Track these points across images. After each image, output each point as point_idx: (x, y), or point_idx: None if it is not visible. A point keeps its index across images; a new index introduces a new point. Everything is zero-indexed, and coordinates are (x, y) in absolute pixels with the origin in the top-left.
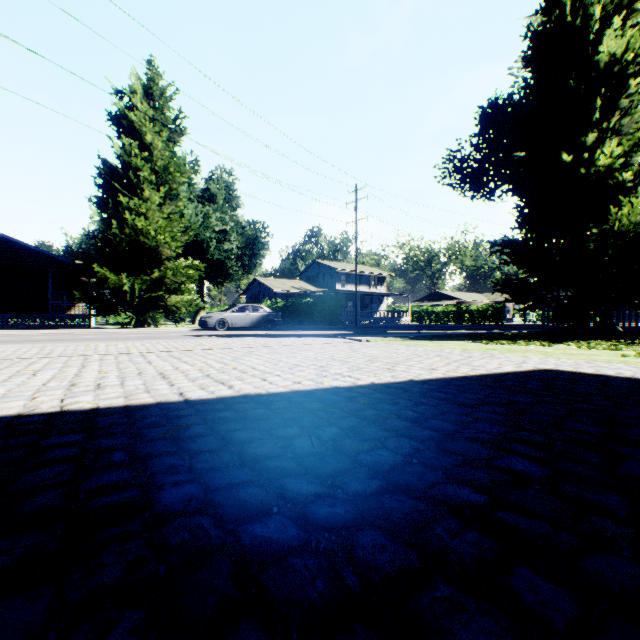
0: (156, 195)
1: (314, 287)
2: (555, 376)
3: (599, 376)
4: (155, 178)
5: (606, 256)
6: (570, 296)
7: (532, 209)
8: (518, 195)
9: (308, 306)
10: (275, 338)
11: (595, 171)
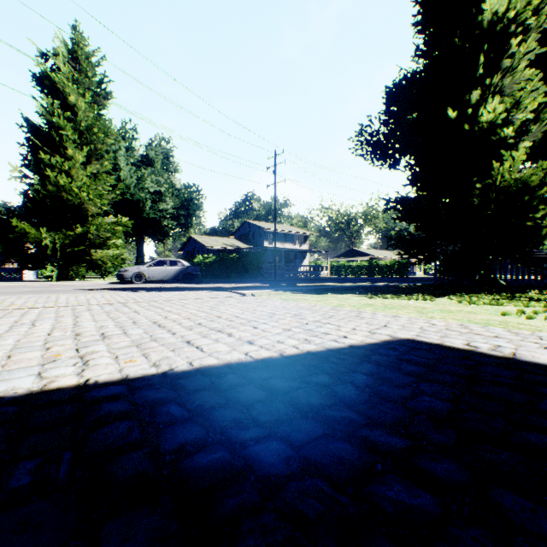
0: (80, 154)
1: (244, 244)
2: (405, 356)
3: (468, 355)
4: (81, 138)
5: (489, 211)
6: (456, 250)
7: (422, 167)
8: (409, 153)
9: (234, 261)
10: (159, 292)
11: (479, 126)
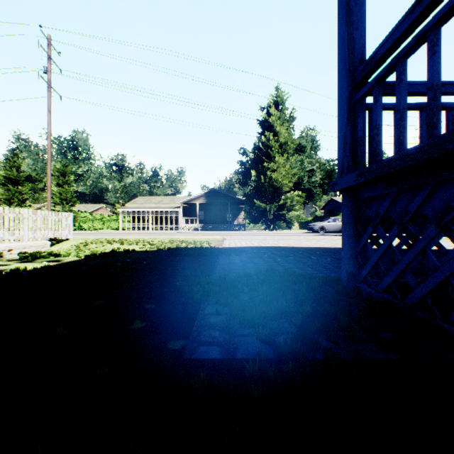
0: (280, 159)
1: None
2: None
3: None
4: (279, 149)
5: None
6: None
7: None
8: None
9: None
10: None
11: None
